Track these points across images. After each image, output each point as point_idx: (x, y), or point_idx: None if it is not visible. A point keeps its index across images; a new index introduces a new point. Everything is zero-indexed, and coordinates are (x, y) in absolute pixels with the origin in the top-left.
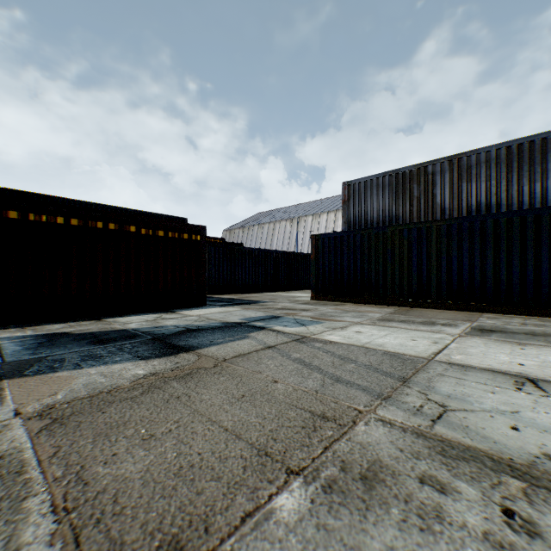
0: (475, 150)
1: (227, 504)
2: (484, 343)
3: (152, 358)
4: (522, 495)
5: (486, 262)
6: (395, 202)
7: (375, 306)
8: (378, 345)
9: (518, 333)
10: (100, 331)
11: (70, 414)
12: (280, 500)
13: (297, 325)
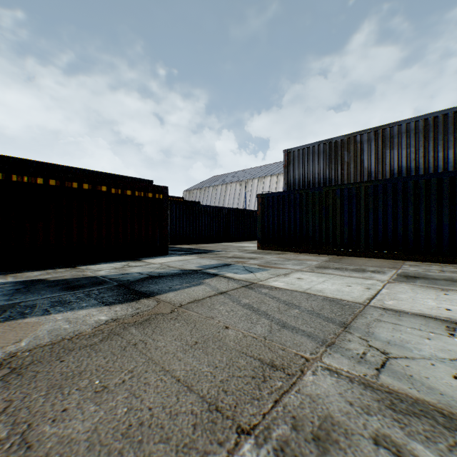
0: (397, 122)
1: None
2: (411, 288)
3: (116, 304)
4: None
5: (408, 217)
6: (329, 167)
7: (312, 255)
8: (318, 291)
9: (439, 279)
10: (72, 278)
11: (29, 363)
12: None
13: (246, 272)
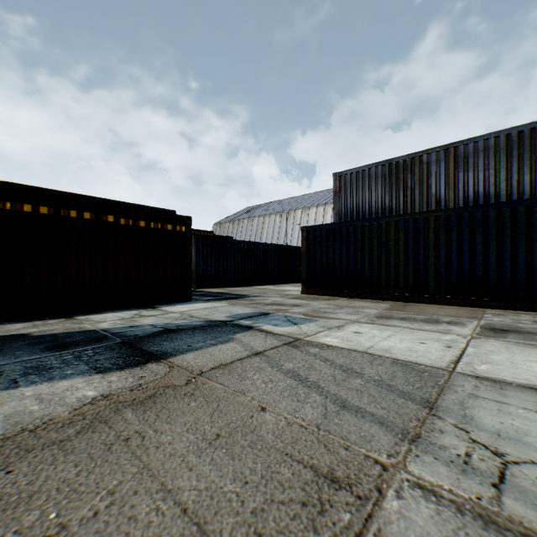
0: (472, 138)
1: None
2: (504, 346)
3: (112, 371)
4: None
5: (488, 254)
6: (388, 193)
7: (369, 301)
8: (383, 350)
9: (536, 334)
10: (64, 333)
11: None
12: None
13: (288, 323)
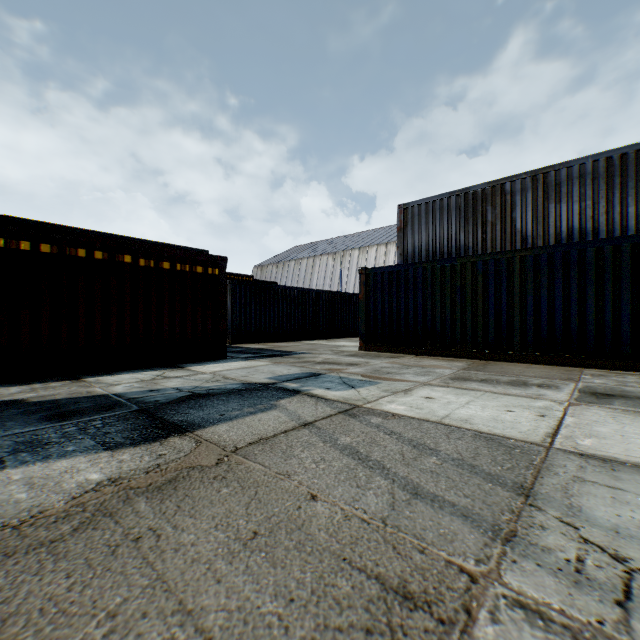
0: (566, 162)
1: None
2: (610, 415)
3: (125, 447)
4: None
5: (586, 302)
6: (464, 229)
7: (442, 359)
8: (462, 420)
9: None
10: (69, 398)
11: None
12: None
13: (344, 386)
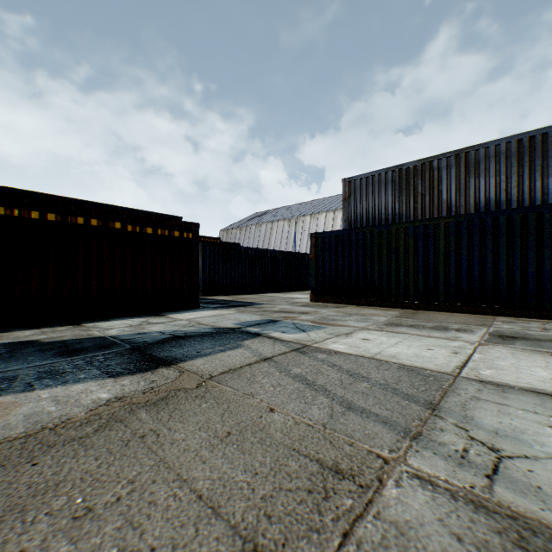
0: (484, 143)
1: None
2: (510, 353)
3: (124, 375)
4: None
5: (499, 261)
6: (398, 199)
7: (379, 309)
8: (390, 356)
9: (544, 340)
10: (73, 339)
11: None
12: None
13: (296, 330)
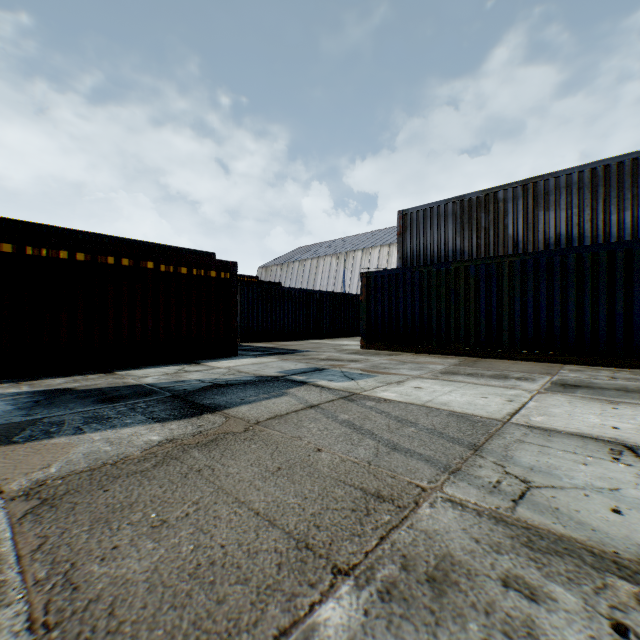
0: (554, 172)
1: (256, 617)
2: (568, 401)
3: (170, 420)
4: (635, 603)
5: (568, 304)
6: (460, 234)
7: (437, 357)
8: (442, 404)
9: (608, 389)
10: (109, 387)
11: (63, 493)
12: (324, 611)
13: (345, 379)
